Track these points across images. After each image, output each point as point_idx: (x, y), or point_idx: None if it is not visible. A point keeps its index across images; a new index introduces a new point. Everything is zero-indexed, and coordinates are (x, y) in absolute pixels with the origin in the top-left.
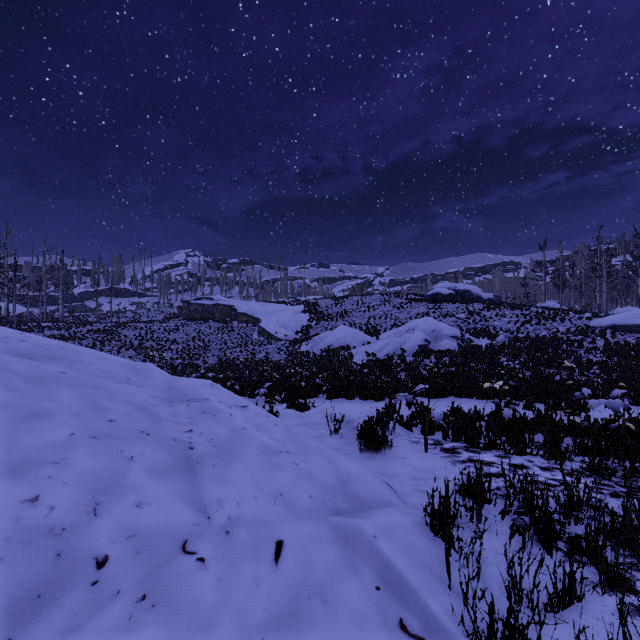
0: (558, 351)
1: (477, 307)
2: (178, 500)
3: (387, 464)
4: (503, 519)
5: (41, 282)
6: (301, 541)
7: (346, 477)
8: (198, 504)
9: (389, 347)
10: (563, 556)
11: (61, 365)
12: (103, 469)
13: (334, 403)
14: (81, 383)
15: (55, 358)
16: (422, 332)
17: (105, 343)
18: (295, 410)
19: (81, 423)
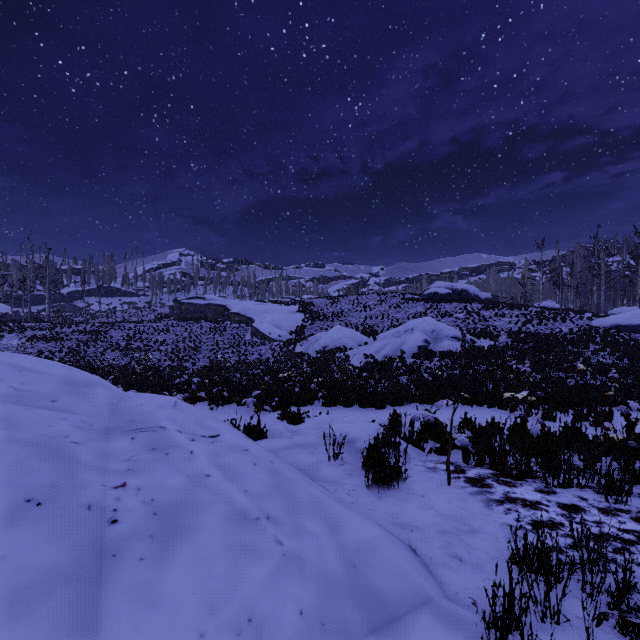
0: (565, 352)
1: (475, 307)
2: None
3: (403, 507)
4: (599, 626)
5: (24, 280)
6: None
7: (356, 556)
8: None
9: (387, 348)
10: None
11: None
12: None
13: (331, 412)
14: None
15: None
16: (421, 332)
17: (90, 344)
18: (287, 421)
19: None
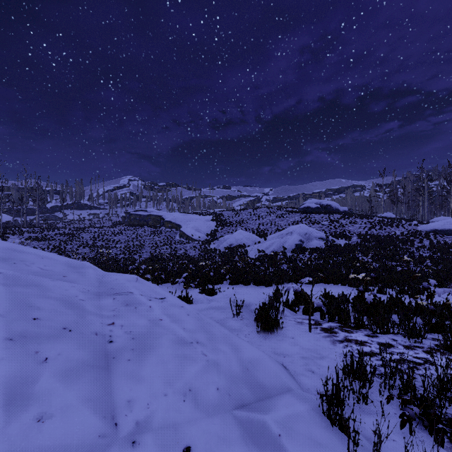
0: (397, 248)
1: (336, 217)
2: (86, 406)
3: (280, 344)
4: (388, 403)
5: (22, 198)
6: (208, 445)
7: (249, 364)
8: (107, 408)
9: (274, 246)
10: (448, 442)
11: (5, 265)
12: (10, 376)
13: (235, 288)
14: (15, 282)
15: (1, 259)
16: (298, 235)
17: (68, 243)
18: (205, 294)
19: (1, 324)
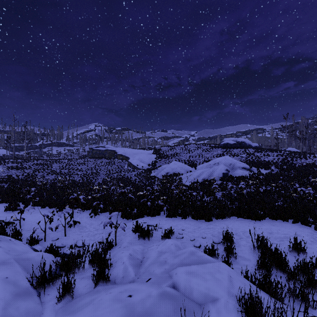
0: None
1: (251, 150)
2: None
3: None
4: None
5: (10, 137)
6: None
7: None
8: None
9: (204, 174)
10: None
11: None
12: None
13: (172, 223)
14: None
15: None
16: (224, 165)
17: (40, 171)
18: (138, 237)
19: None
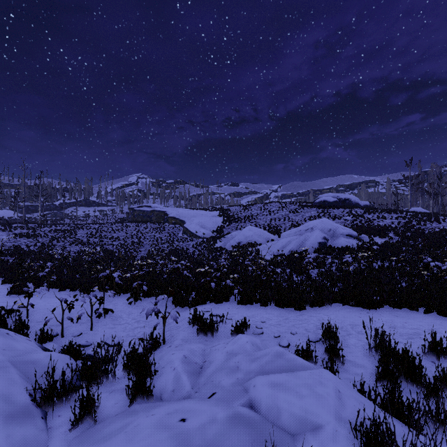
0: None
1: (358, 211)
2: None
3: None
4: None
5: (18, 193)
6: None
7: None
8: None
9: (292, 244)
10: None
11: None
12: None
13: (247, 312)
14: None
15: None
16: (320, 231)
17: (60, 240)
18: (197, 332)
19: None
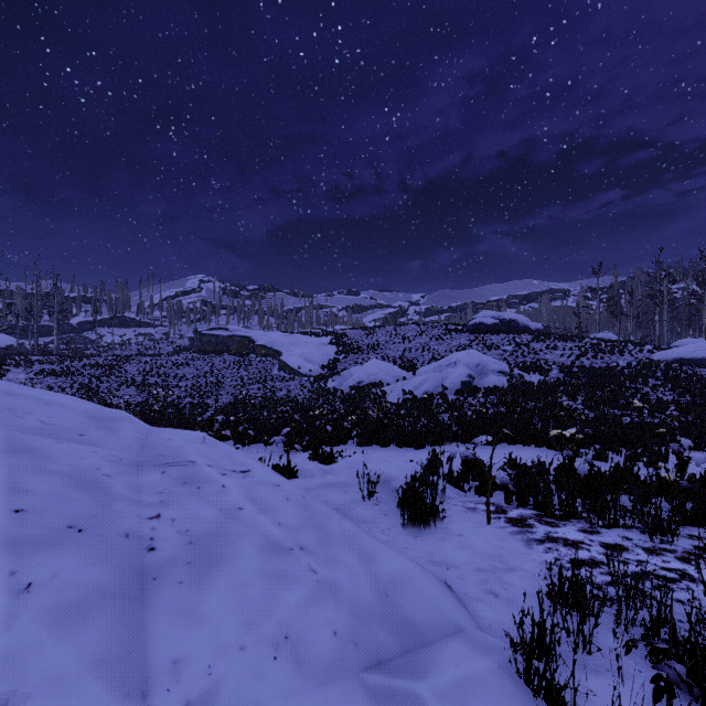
0: (621, 388)
1: (525, 338)
2: (94, 676)
3: (440, 546)
4: (628, 653)
5: (31, 310)
6: None
7: (389, 586)
8: (134, 677)
9: (428, 384)
10: None
11: None
12: None
13: (366, 452)
14: None
15: None
16: (465, 367)
17: (103, 379)
18: (319, 462)
19: None
